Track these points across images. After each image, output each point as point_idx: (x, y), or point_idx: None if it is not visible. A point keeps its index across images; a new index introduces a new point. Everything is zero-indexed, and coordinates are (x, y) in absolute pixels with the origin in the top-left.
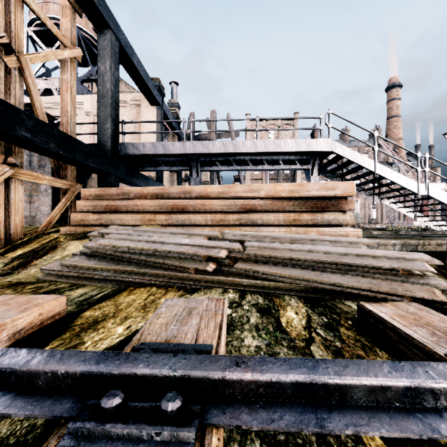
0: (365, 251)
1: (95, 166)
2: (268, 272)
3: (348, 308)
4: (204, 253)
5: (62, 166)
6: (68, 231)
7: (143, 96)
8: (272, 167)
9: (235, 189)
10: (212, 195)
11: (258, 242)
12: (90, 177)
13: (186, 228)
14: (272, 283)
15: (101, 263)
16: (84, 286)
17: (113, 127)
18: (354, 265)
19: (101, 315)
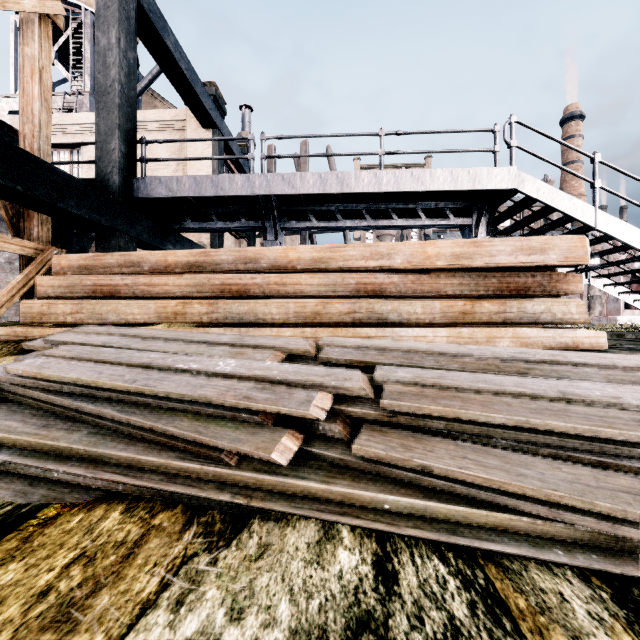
0: None
1: (82, 214)
2: (462, 475)
3: None
4: (266, 405)
5: (23, 215)
6: (10, 336)
7: (190, 113)
8: (405, 223)
9: (343, 253)
10: (299, 266)
11: (408, 366)
12: None
13: (246, 329)
14: (476, 512)
15: (5, 424)
16: None
17: (124, 148)
18: None
19: None
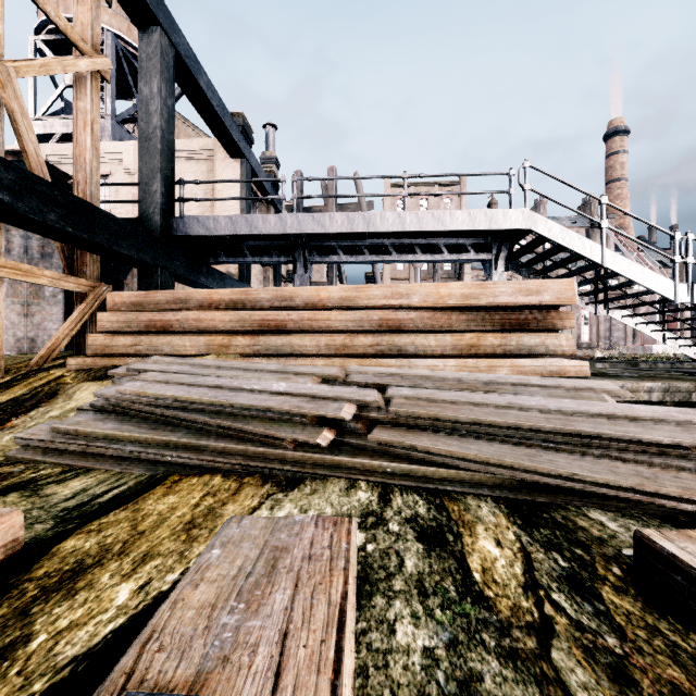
0: (615, 408)
1: (132, 254)
2: (434, 449)
3: (599, 529)
4: (312, 411)
5: (77, 254)
6: (80, 365)
7: (218, 143)
8: (428, 258)
9: (368, 293)
10: (329, 304)
11: (412, 387)
12: (131, 273)
13: (285, 359)
14: (441, 470)
15: (124, 427)
16: (87, 473)
17: (164, 190)
18: (599, 435)
19: (96, 549)
